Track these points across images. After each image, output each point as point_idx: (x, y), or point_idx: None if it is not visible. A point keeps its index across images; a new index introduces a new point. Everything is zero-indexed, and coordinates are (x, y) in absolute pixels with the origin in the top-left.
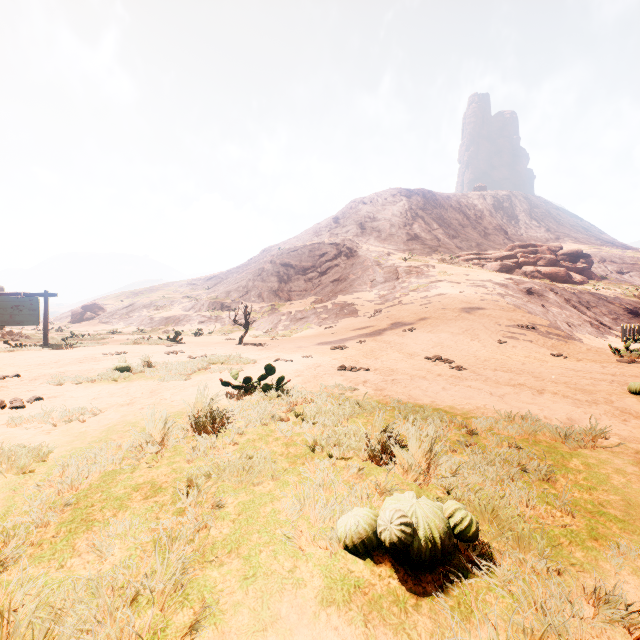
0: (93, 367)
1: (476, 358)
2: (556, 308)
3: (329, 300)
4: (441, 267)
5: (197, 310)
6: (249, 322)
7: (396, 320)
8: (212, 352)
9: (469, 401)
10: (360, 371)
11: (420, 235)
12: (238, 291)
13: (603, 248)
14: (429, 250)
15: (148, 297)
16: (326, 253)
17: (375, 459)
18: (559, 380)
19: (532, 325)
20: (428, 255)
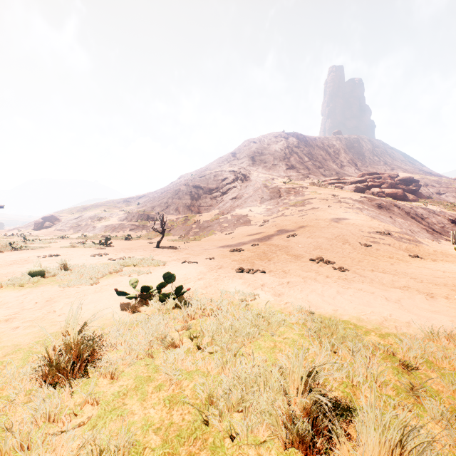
0: (16, 270)
1: (351, 259)
2: (400, 219)
3: (229, 213)
4: (312, 188)
5: (129, 220)
6: (165, 229)
7: (281, 228)
8: (132, 254)
9: (371, 309)
10: (257, 273)
11: (295, 166)
12: (160, 206)
13: (425, 176)
14: (302, 176)
15: (93, 211)
16: (226, 178)
17: (304, 447)
18: (437, 281)
19: (388, 232)
20: (302, 180)
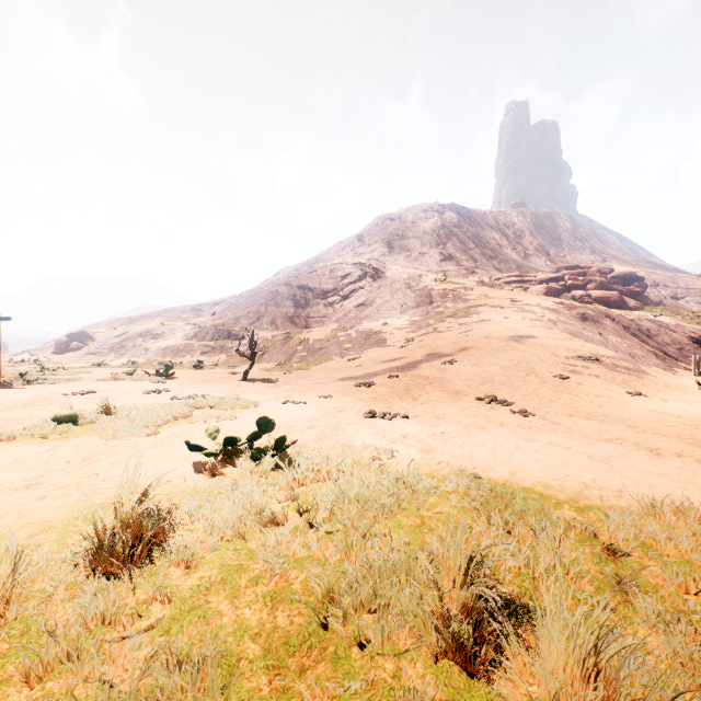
0: (33, 414)
1: (539, 398)
2: (615, 337)
3: (353, 327)
4: (481, 290)
5: (200, 339)
6: (255, 353)
7: (432, 350)
8: (206, 391)
9: (565, 471)
10: (395, 419)
11: (455, 255)
12: (248, 317)
13: (654, 271)
14: (465, 272)
15: (145, 324)
16: (349, 274)
17: (462, 658)
18: (666, 431)
19: (595, 356)
20: (464, 277)
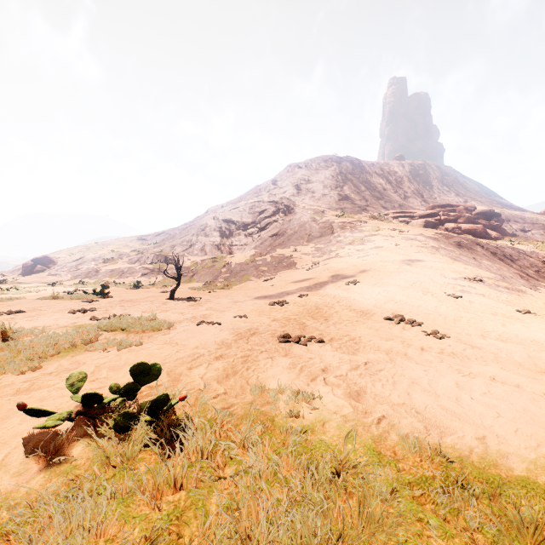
0: None
1: (443, 317)
2: (486, 261)
3: (268, 253)
4: (373, 223)
5: (142, 263)
6: (180, 274)
7: (336, 272)
8: (130, 310)
9: None
10: (311, 343)
11: (350, 196)
12: (182, 245)
13: (505, 210)
14: (359, 209)
15: (98, 251)
16: (265, 210)
17: None
18: None
19: (478, 277)
20: (358, 213)
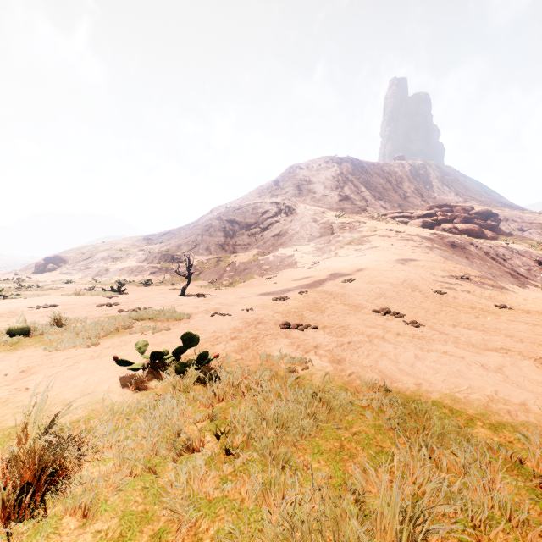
0: None
1: (425, 310)
2: (478, 260)
3: (270, 253)
4: (371, 223)
5: (150, 262)
6: (191, 273)
7: (334, 271)
8: (149, 304)
9: (466, 382)
10: (307, 329)
11: (350, 196)
12: (188, 245)
13: (504, 209)
14: (358, 209)
15: (107, 250)
16: (268, 211)
17: None
18: (541, 341)
19: (466, 276)
20: (358, 213)
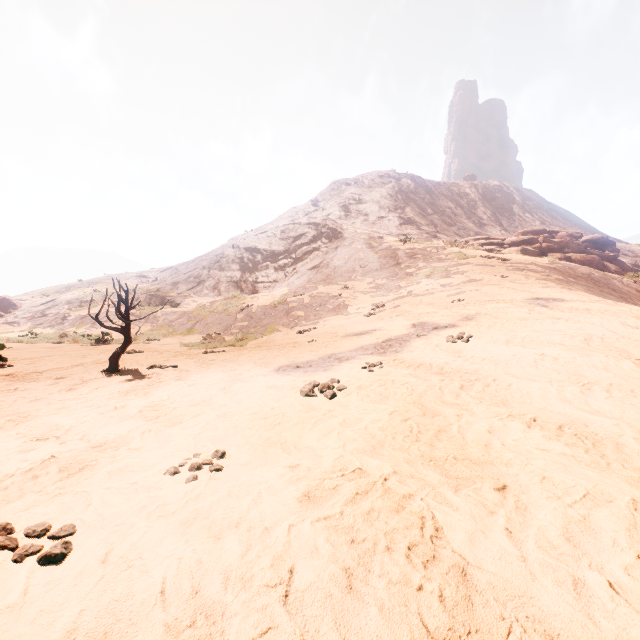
0: None
1: None
2: (639, 301)
3: (306, 292)
4: (454, 249)
5: None
6: (127, 322)
7: (417, 319)
8: None
9: None
10: None
11: (414, 219)
12: (188, 282)
13: None
14: (427, 235)
15: (78, 291)
16: (303, 234)
17: None
18: None
19: None
20: (427, 240)
